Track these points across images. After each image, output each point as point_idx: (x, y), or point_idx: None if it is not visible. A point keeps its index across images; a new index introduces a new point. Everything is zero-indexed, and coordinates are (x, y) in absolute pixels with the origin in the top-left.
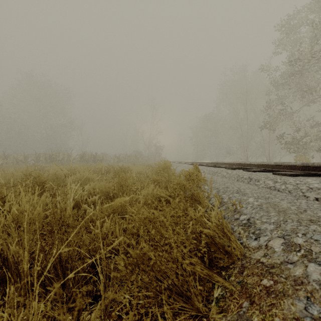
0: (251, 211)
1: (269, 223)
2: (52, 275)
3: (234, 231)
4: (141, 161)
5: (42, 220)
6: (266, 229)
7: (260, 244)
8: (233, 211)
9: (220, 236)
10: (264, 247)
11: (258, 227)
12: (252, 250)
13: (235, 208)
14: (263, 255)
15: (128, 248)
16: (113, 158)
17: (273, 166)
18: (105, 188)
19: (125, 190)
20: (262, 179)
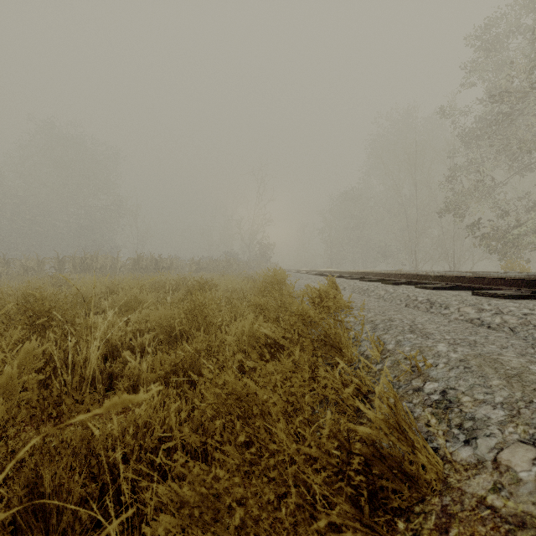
0: (447, 373)
1: (491, 404)
2: (10, 535)
3: (415, 418)
4: (236, 270)
5: (42, 383)
6: (487, 419)
7: (480, 456)
8: (410, 372)
9: (392, 441)
10: (490, 465)
11: (469, 414)
12: (462, 470)
13: (413, 366)
14: (492, 486)
15: (181, 482)
16: (188, 265)
17: (469, 279)
18: (166, 319)
19: (202, 324)
20: (453, 303)
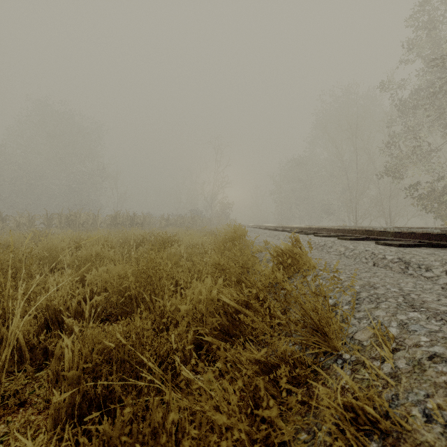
0: None
1: None
2: None
3: None
4: (200, 225)
5: None
6: None
7: None
8: None
9: None
10: None
11: None
12: None
13: None
14: None
15: None
16: (159, 221)
17: (437, 236)
18: (121, 278)
19: (157, 285)
20: (435, 265)
